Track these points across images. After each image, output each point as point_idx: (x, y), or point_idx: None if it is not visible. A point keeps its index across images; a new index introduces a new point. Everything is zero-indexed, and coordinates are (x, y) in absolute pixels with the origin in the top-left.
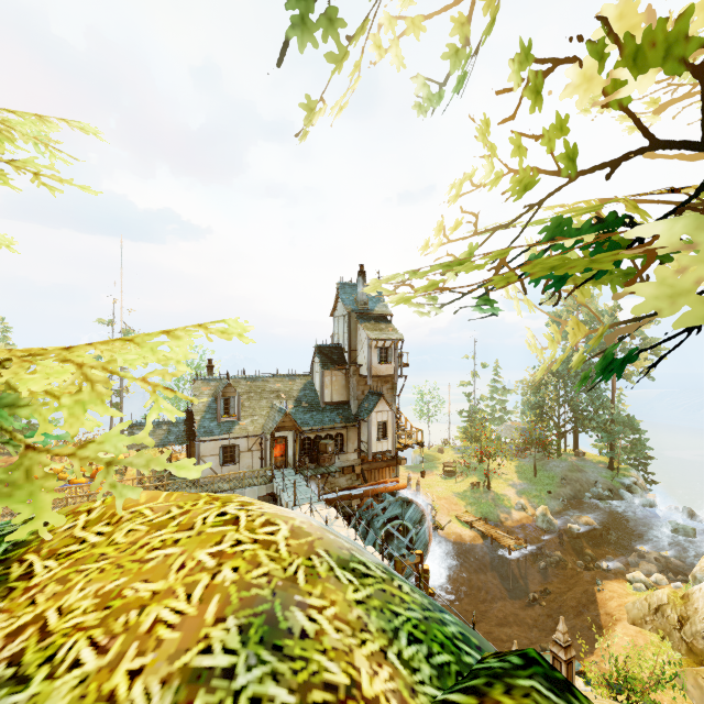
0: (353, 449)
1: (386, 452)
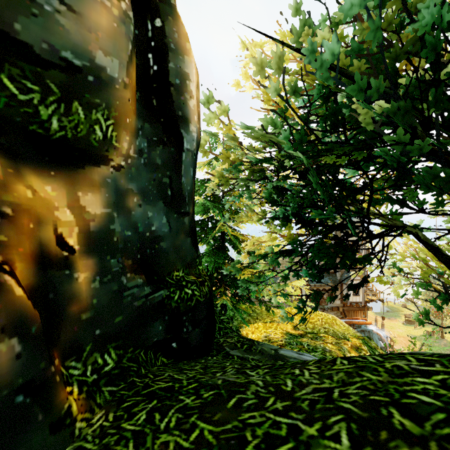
0: (338, 298)
1: (358, 302)
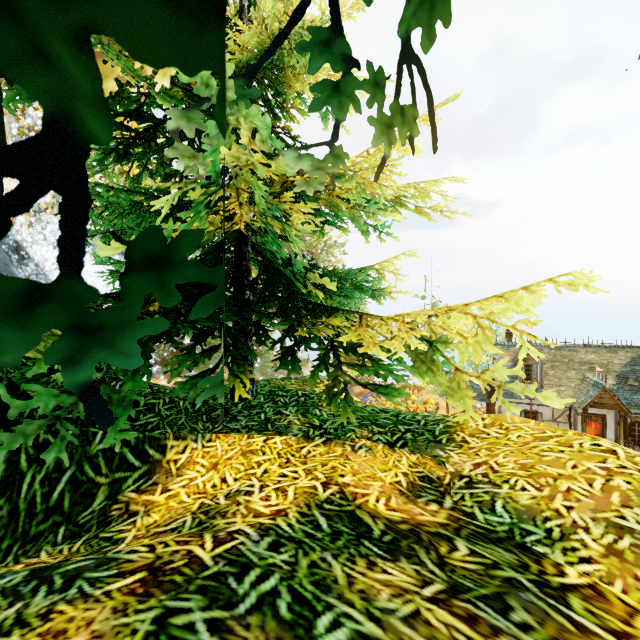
0: None
1: None
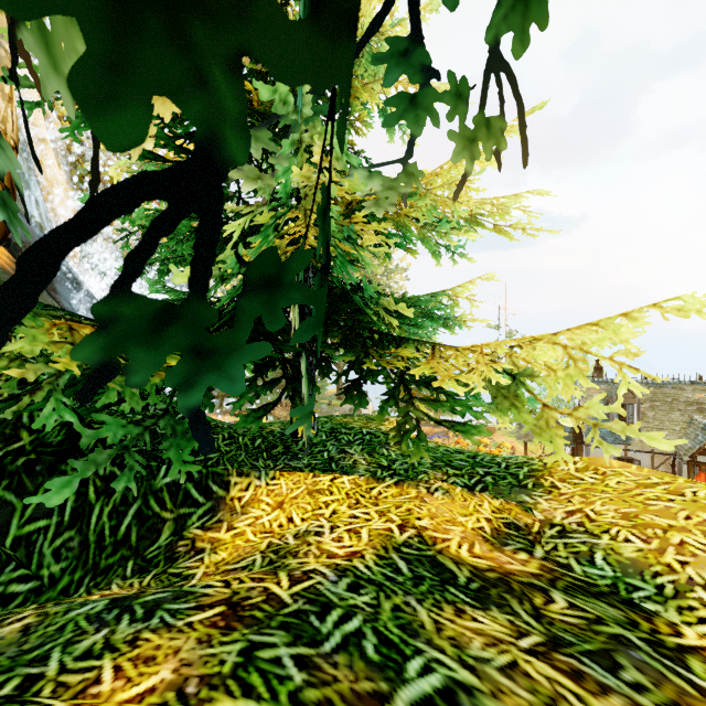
0: None
1: None
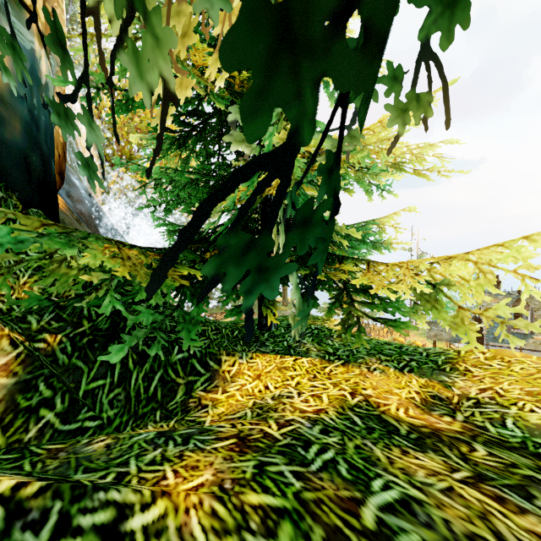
0: None
1: None
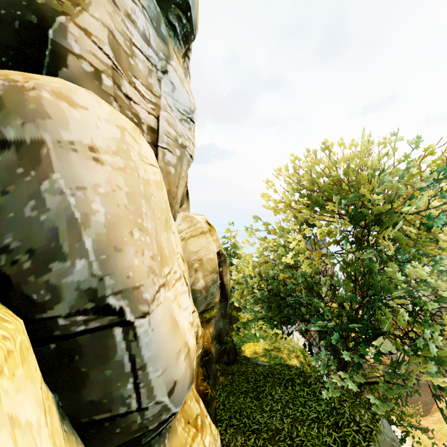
0: None
1: None
